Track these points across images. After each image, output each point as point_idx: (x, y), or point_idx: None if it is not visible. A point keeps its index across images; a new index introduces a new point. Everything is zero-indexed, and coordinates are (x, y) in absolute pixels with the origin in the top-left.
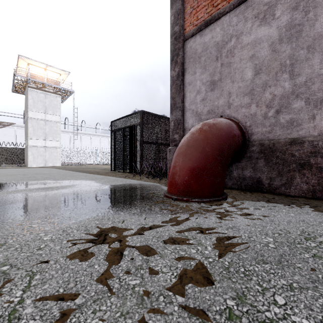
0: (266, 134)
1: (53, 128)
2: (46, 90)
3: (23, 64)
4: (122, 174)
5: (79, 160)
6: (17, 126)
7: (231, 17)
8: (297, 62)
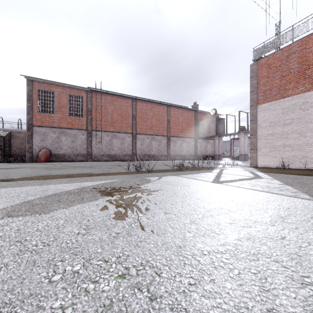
0: (54, 152)
1: None
2: None
3: None
4: None
5: None
6: None
7: (47, 129)
8: (59, 142)
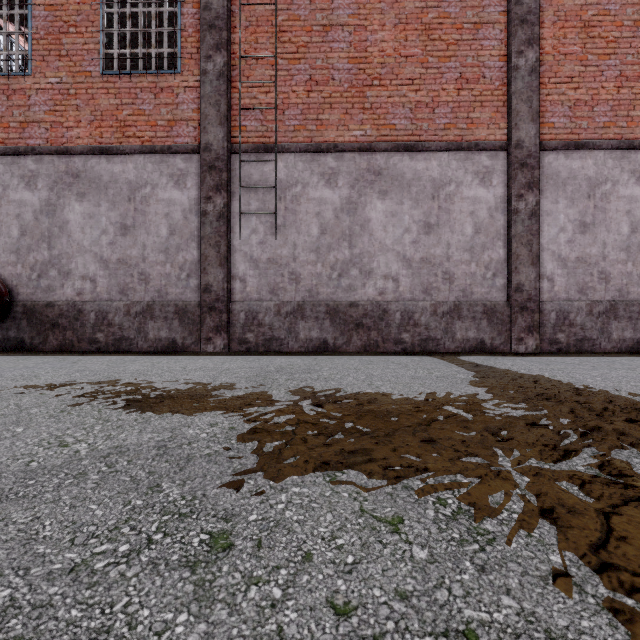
0: (31, 296)
1: None
2: None
3: None
4: None
5: None
6: None
7: None
8: (53, 236)
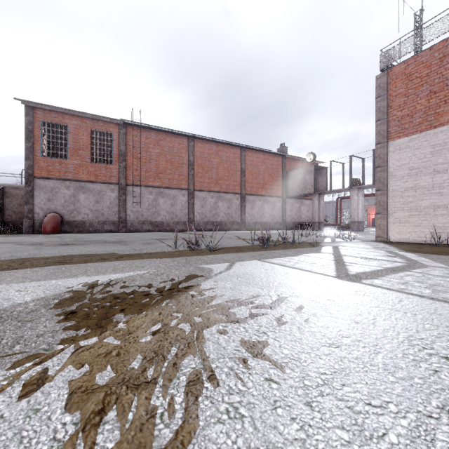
0: (68, 218)
1: None
2: None
3: None
4: None
5: None
6: None
7: (57, 182)
8: (75, 203)
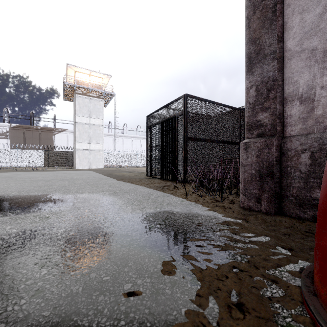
0: None
1: (97, 132)
2: (90, 95)
3: (71, 72)
4: (160, 182)
5: (121, 163)
6: (69, 131)
7: None
8: None
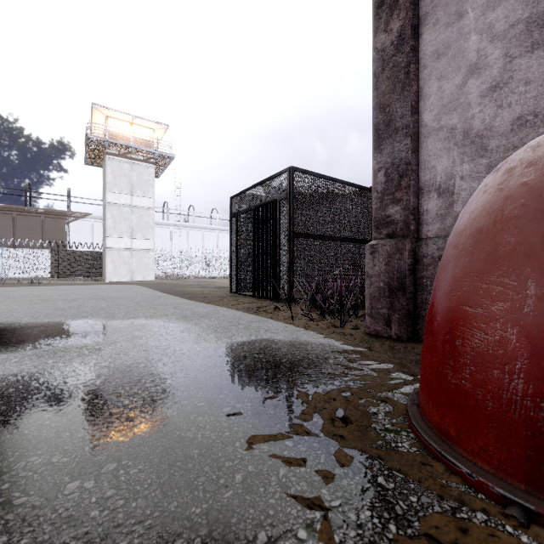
0: None
1: (144, 219)
2: (132, 157)
3: (99, 118)
4: (252, 302)
5: (185, 271)
6: (95, 218)
7: None
8: None
